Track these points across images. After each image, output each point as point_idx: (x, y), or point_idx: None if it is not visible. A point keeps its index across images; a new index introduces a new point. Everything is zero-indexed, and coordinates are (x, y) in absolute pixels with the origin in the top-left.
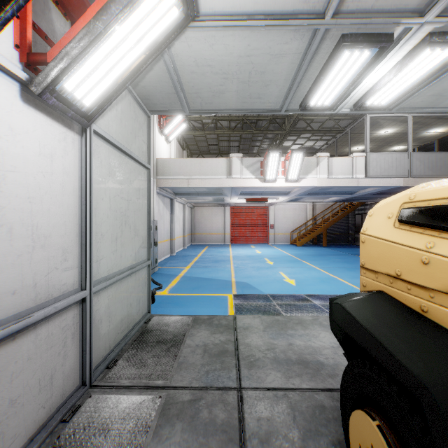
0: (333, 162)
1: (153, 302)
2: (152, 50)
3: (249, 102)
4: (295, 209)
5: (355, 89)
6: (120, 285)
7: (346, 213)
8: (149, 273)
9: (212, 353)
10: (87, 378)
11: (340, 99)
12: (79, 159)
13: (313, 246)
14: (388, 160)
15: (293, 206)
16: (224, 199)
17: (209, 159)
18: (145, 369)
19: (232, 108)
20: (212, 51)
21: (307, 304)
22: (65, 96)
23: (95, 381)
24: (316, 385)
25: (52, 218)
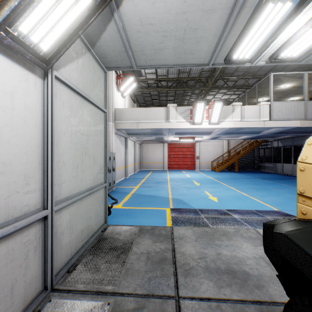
0: (245, 109)
1: (110, 214)
2: (101, 1)
3: (183, 58)
4: (214, 145)
5: (273, 42)
6: (80, 203)
7: (253, 147)
8: (106, 192)
9: (154, 260)
10: (48, 283)
11: (259, 52)
12: (41, 99)
13: (228, 172)
14: (288, 107)
15: (213, 143)
16: (163, 137)
17: (152, 108)
18: (98, 274)
19: (169, 63)
20: (153, 10)
21: (228, 218)
22: (22, 40)
23: (56, 284)
24: (245, 296)
25: (13, 147)
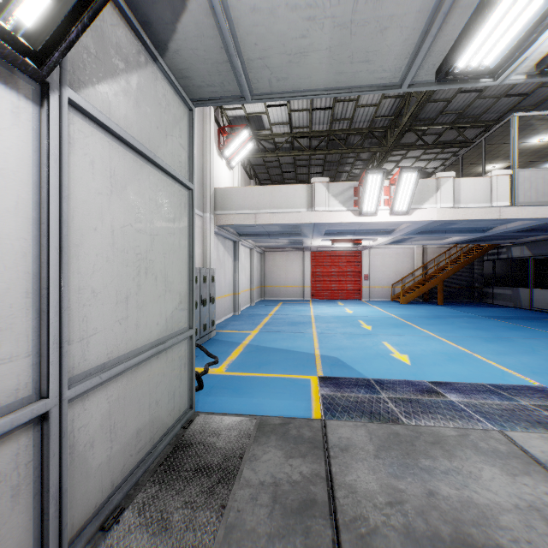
0: (461, 184)
1: (201, 387)
2: None
3: (349, 72)
4: (397, 254)
5: None
6: (134, 374)
7: (472, 258)
8: (191, 348)
9: (287, 504)
10: None
11: (518, 49)
12: (34, 150)
13: (423, 304)
14: None
15: (395, 251)
16: (303, 241)
17: (283, 187)
18: (165, 537)
19: (319, 86)
20: None
21: (439, 402)
22: None
23: None
24: None
25: None
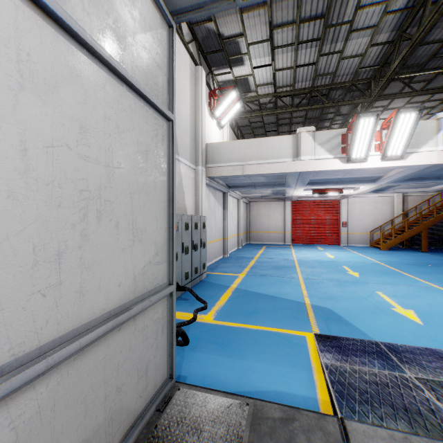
0: None
1: (186, 344)
2: None
3: None
4: (376, 203)
5: None
6: (75, 364)
7: None
8: (171, 307)
9: None
10: None
11: None
12: None
13: (405, 250)
14: None
15: (374, 199)
16: (285, 191)
17: (269, 139)
18: None
19: None
20: None
21: None
22: None
23: None
24: None
25: None
